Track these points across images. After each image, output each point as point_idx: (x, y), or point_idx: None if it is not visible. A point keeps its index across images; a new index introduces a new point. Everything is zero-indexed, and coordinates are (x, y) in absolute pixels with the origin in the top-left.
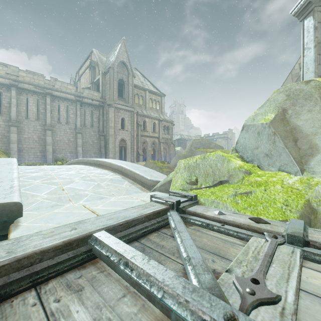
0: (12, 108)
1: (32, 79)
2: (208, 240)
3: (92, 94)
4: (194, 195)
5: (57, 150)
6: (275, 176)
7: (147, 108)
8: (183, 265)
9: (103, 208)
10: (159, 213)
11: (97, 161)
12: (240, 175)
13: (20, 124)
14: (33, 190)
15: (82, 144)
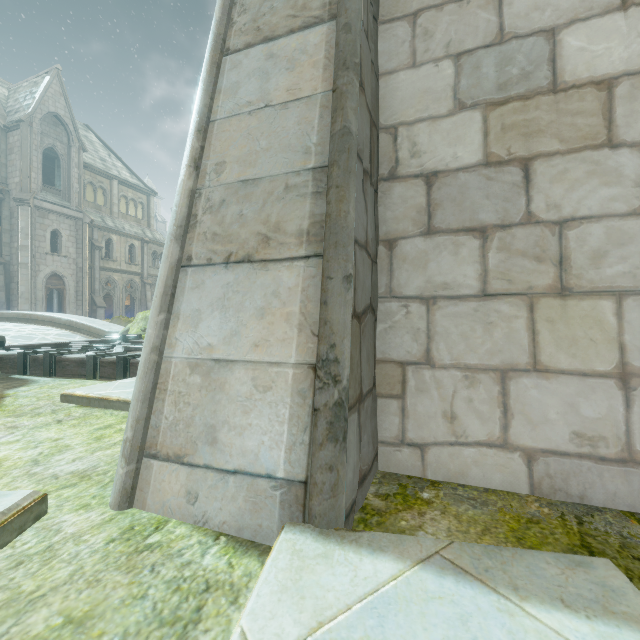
0: None
1: None
2: None
3: None
4: (139, 334)
5: None
6: None
7: (116, 213)
8: None
9: None
10: (110, 341)
11: (24, 315)
12: None
13: None
14: None
15: None
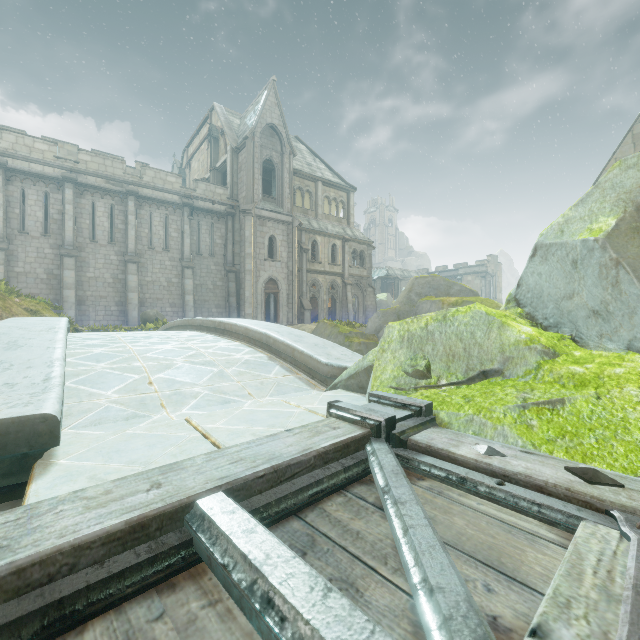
0: (66, 223)
1: (103, 166)
2: (468, 522)
3: (213, 191)
4: (425, 405)
5: (147, 300)
6: (619, 363)
7: (320, 215)
8: (411, 595)
9: (227, 428)
10: (347, 447)
11: (219, 324)
12: (531, 358)
13: (80, 252)
14: (93, 383)
15: (193, 288)
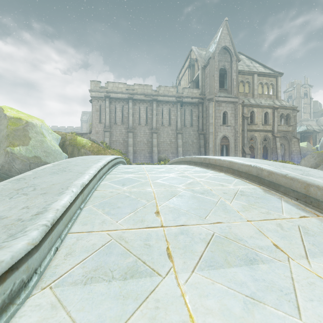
0: (129, 117)
1: (143, 90)
2: None
3: (191, 92)
4: None
5: (161, 151)
6: None
7: (255, 95)
8: None
9: None
10: None
11: (204, 159)
12: None
13: (134, 130)
14: (110, 207)
15: (182, 144)
